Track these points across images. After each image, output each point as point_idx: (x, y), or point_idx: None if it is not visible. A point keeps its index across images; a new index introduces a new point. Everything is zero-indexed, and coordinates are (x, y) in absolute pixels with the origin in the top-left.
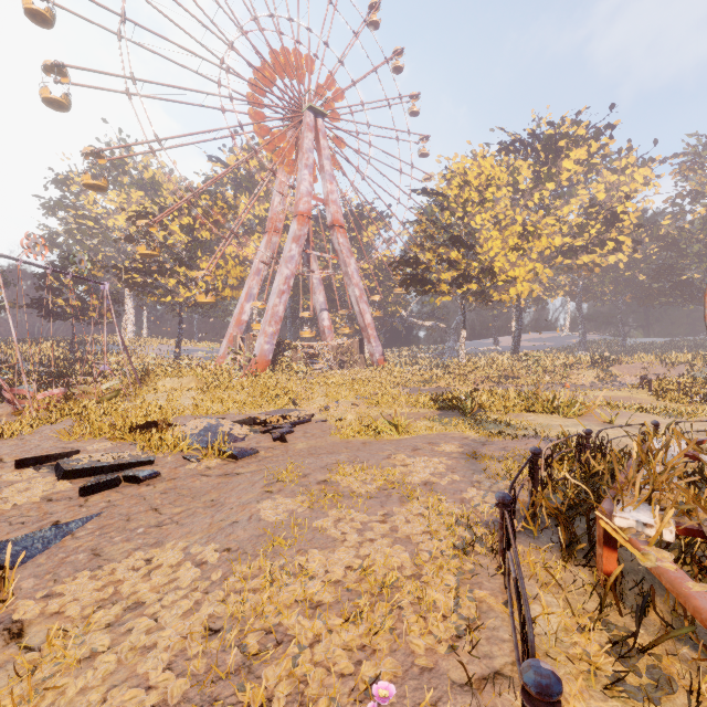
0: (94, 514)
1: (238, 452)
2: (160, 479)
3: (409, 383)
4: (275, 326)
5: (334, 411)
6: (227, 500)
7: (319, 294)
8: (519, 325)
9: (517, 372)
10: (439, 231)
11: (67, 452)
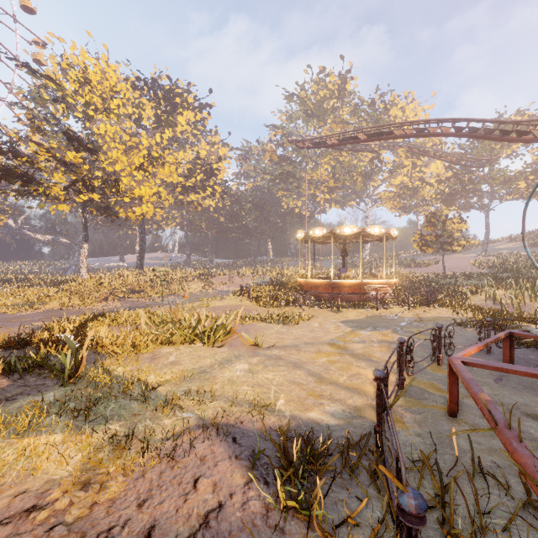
0: None
1: None
2: None
3: None
4: None
5: None
6: None
7: None
8: (144, 244)
9: (143, 286)
10: (52, 126)
11: None
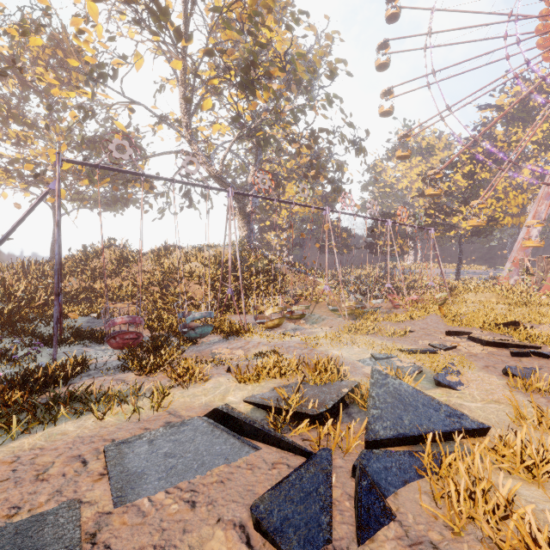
0: (538, 367)
1: None
2: None
3: None
4: None
5: None
6: None
7: None
8: None
9: None
10: None
11: (466, 332)
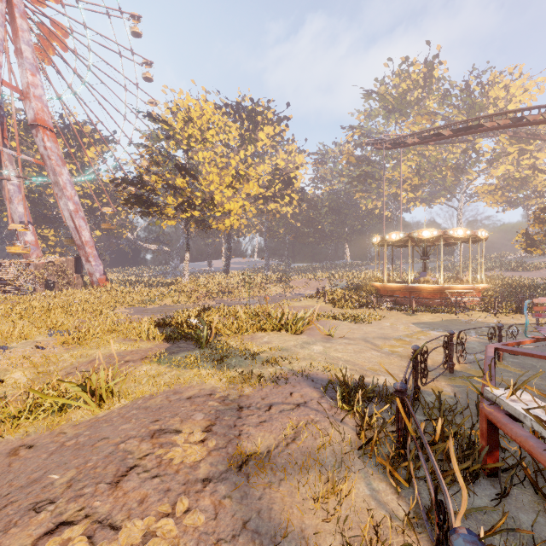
0: None
1: None
2: None
3: (133, 303)
4: None
5: None
6: None
7: (18, 203)
8: (229, 251)
9: (231, 288)
10: (164, 158)
11: None
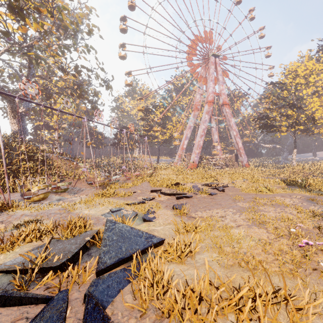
0: (185, 203)
1: (211, 193)
2: (193, 198)
3: (264, 175)
4: (199, 150)
5: (236, 183)
6: (221, 203)
7: (215, 135)
8: None
9: None
10: (280, 101)
11: (159, 189)
